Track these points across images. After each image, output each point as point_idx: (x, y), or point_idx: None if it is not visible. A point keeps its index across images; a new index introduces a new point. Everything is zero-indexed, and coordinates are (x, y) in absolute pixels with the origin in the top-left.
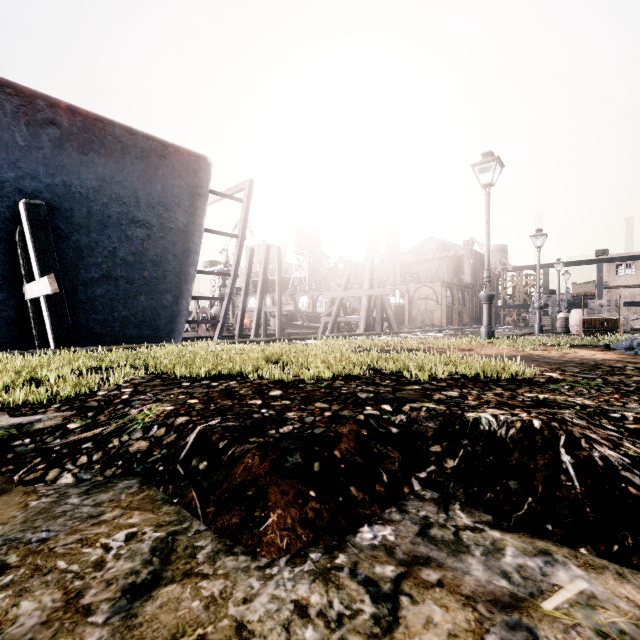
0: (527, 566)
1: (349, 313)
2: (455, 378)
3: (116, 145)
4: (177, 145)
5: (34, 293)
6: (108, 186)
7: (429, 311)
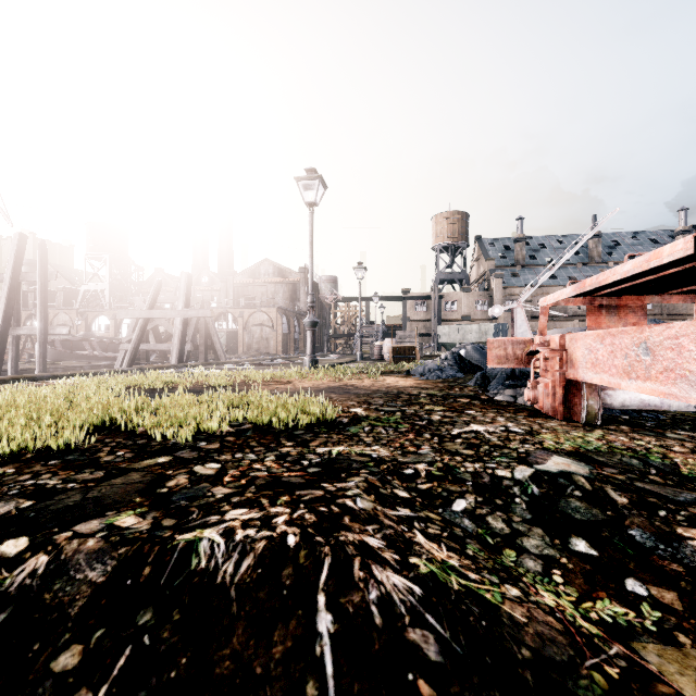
0: None
1: (163, 339)
2: (242, 430)
3: None
4: None
5: None
6: None
7: (265, 338)
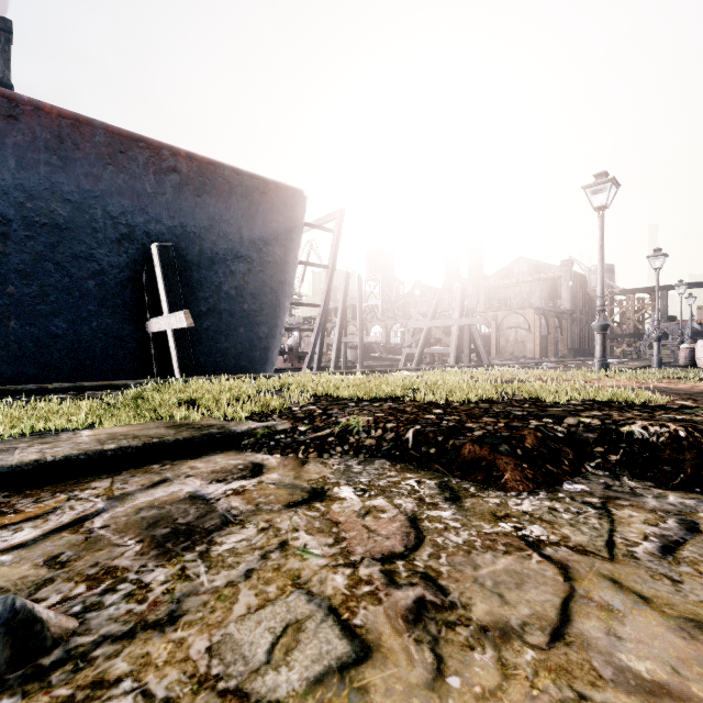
0: (685, 502)
1: (432, 344)
2: (588, 404)
3: (225, 186)
4: (276, 181)
5: (162, 327)
6: (217, 225)
7: (520, 341)
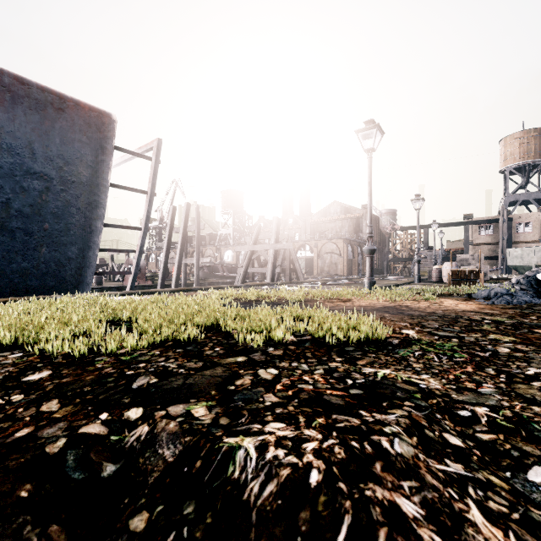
0: None
1: (263, 265)
2: (302, 341)
3: (5, 94)
4: (77, 100)
5: None
6: None
7: (333, 263)
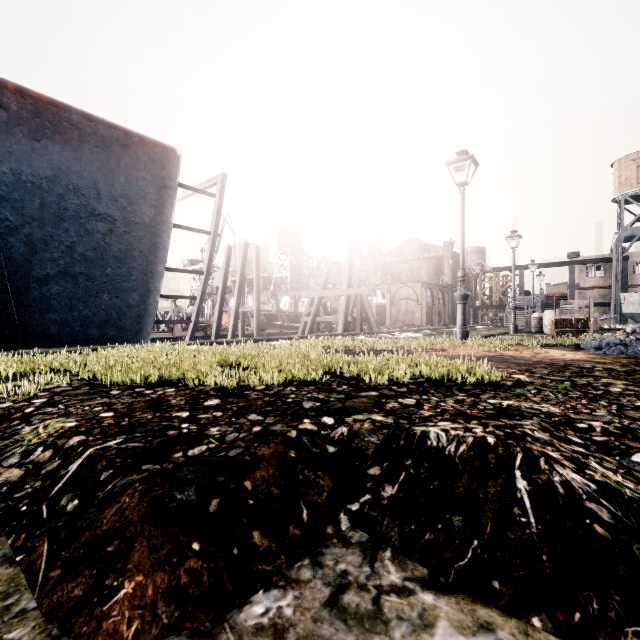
0: None
1: (329, 313)
2: (419, 382)
3: (73, 132)
4: (142, 135)
5: None
6: (64, 176)
7: (410, 311)
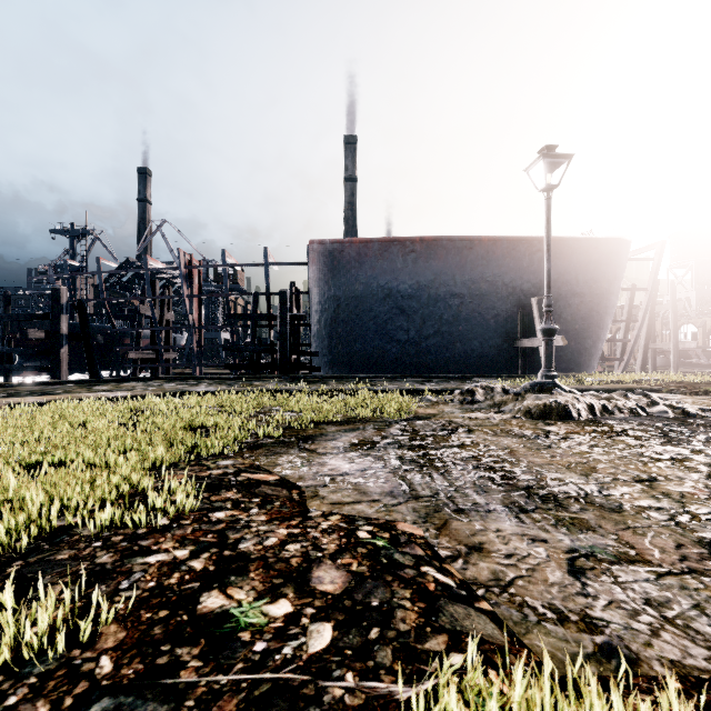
0: None
1: None
2: None
3: (568, 251)
4: (605, 237)
5: (534, 344)
6: (562, 276)
7: None
